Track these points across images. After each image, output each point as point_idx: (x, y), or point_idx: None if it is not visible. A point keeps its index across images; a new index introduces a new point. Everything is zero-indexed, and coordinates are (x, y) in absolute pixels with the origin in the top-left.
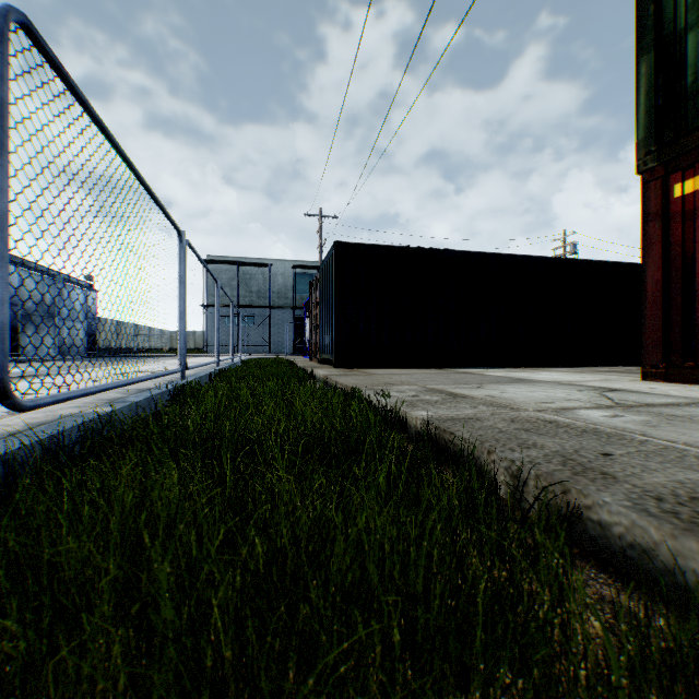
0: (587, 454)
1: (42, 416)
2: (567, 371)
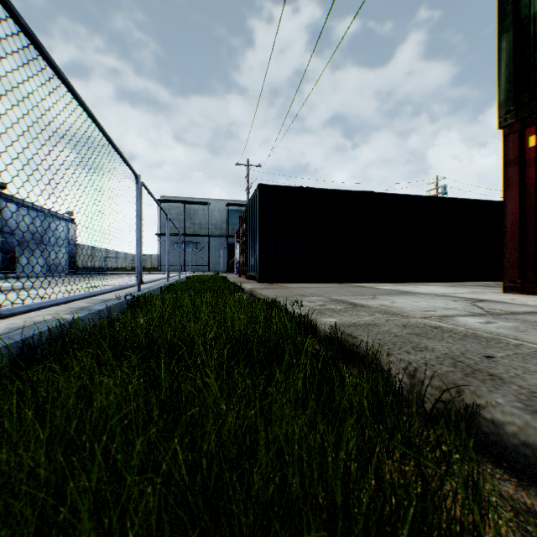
0: (472, 357)
1: (20, 322)
2: (441, 285)
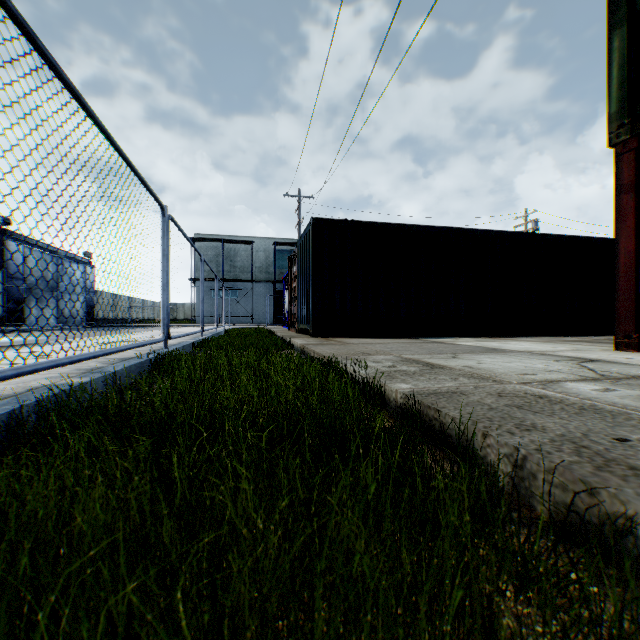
0: (599, 440)
1: (11, 388)
2: (535, 341)
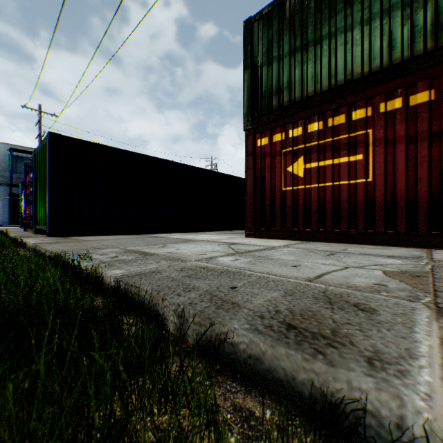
0: (224, 290)
1: None
2: (213, 234)
